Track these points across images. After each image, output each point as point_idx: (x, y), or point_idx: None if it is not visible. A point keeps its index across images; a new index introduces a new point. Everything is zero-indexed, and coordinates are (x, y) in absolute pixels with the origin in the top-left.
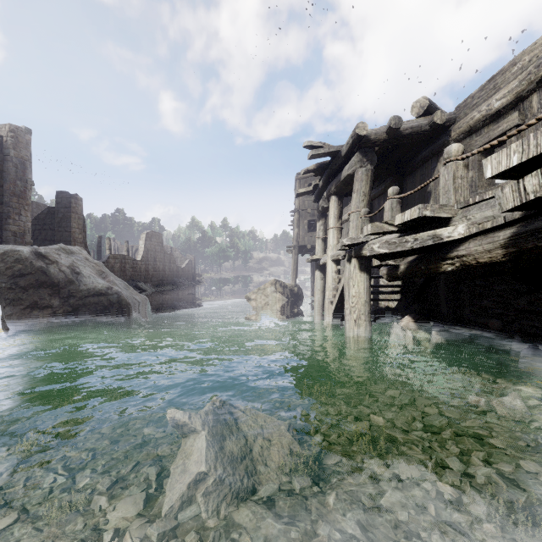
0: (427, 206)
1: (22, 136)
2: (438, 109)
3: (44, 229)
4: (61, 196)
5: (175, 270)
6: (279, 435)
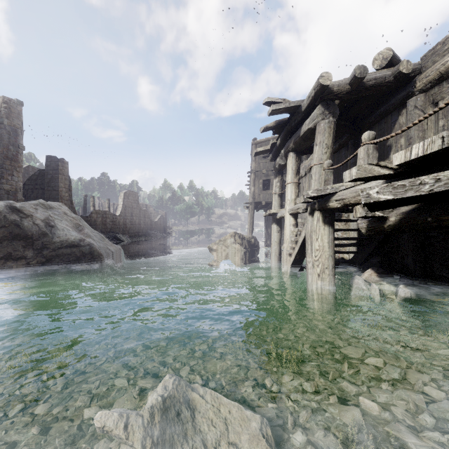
0: None
1: (14, 107)
2: (400, 61)
3: (36, 189)
4: (50, 159)
5: (149, 224)
6: (249, 445)
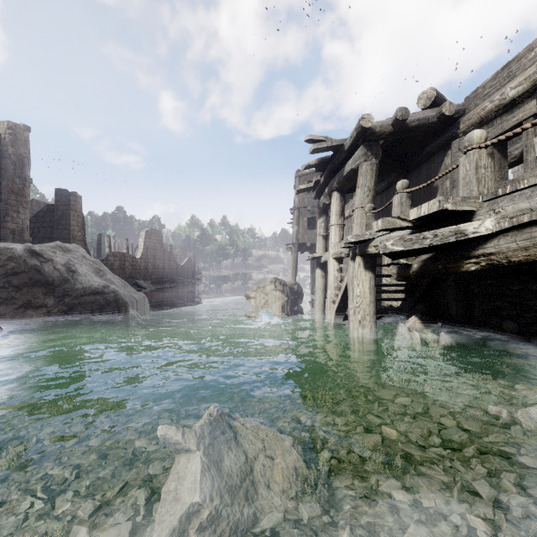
0: (448, 198)
1: (20, 133)
2: (445, 101)
3: (43, 227)
4: (60, 193)
5: (175, 268)
6: (282, 453)
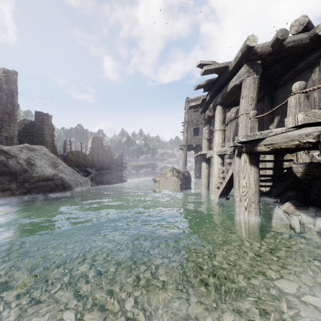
0: None
1: (11, 76)
2: (314, 27)
3: (28, 135)
4: (38, 114)
5: (110, 160)
6: None
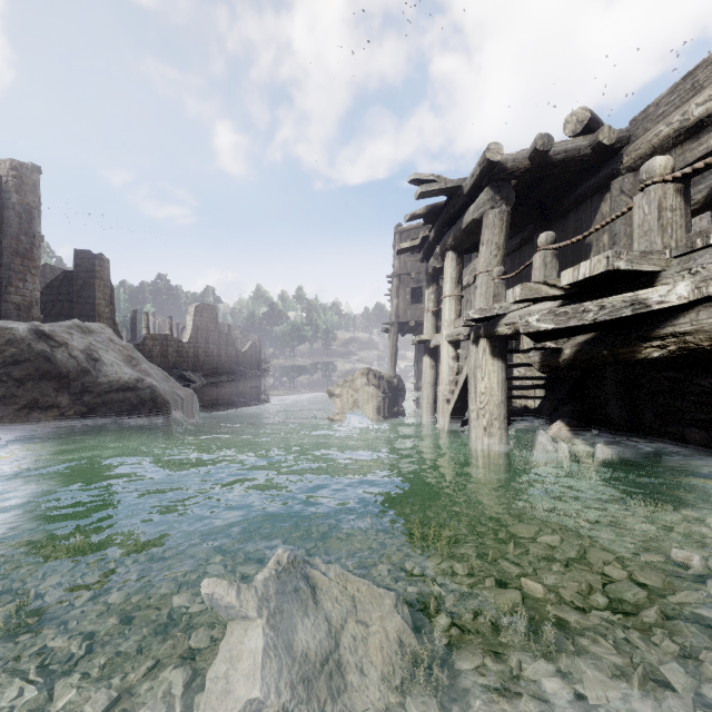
0: (620, 253)
1: (28, 176)
2: (602, 125)
3: (59, 301)
4: (81, 256)
5: (234, 355)
6: (381, 620)
